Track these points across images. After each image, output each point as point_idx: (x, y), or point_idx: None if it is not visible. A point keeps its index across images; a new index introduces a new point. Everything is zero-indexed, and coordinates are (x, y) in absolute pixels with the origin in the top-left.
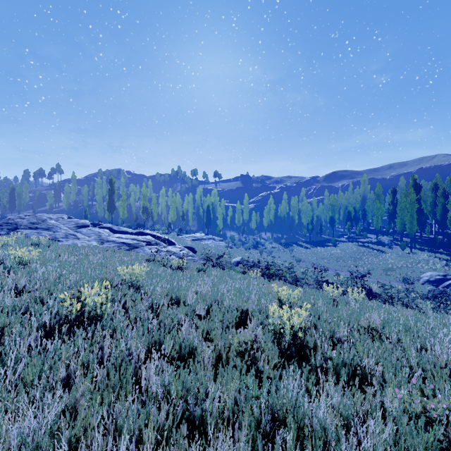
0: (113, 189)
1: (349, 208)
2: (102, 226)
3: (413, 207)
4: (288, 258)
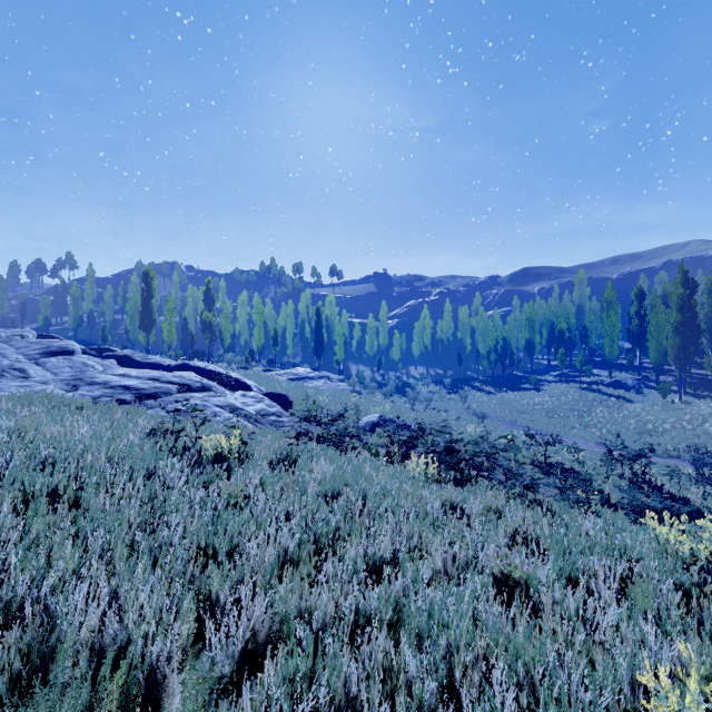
0: (151, 290)
1: (562, 325)
2: (112, 353)
3: (685, 320)
4: (459, 412)
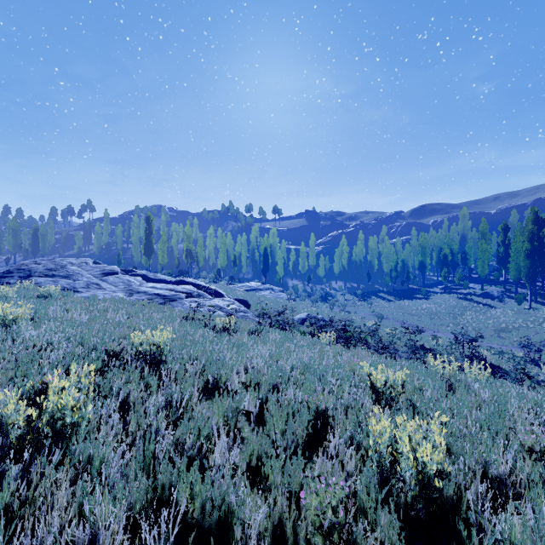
0: (151, 229)
1: (445, 251)
2: (135, 273)
3: (534, 248)
4: (366, 314)
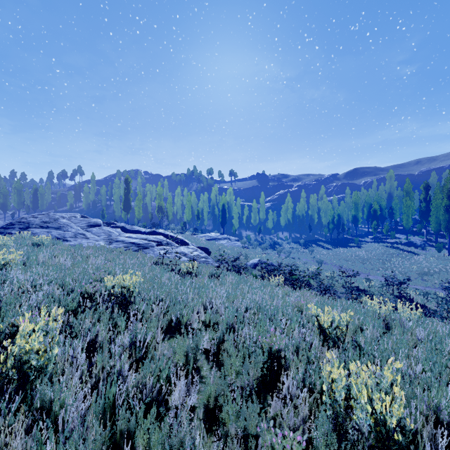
0: (129, 189)
1: (375, 206)
2: (115, 225)
3: None
4: (308, 260)
